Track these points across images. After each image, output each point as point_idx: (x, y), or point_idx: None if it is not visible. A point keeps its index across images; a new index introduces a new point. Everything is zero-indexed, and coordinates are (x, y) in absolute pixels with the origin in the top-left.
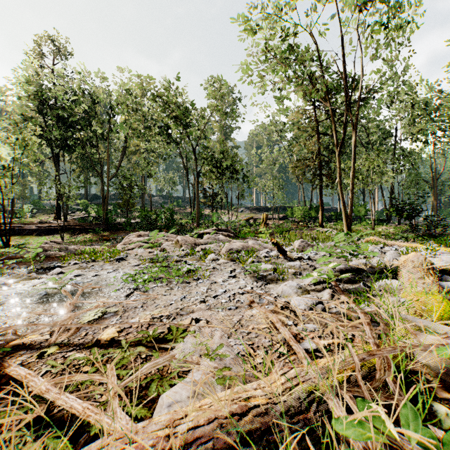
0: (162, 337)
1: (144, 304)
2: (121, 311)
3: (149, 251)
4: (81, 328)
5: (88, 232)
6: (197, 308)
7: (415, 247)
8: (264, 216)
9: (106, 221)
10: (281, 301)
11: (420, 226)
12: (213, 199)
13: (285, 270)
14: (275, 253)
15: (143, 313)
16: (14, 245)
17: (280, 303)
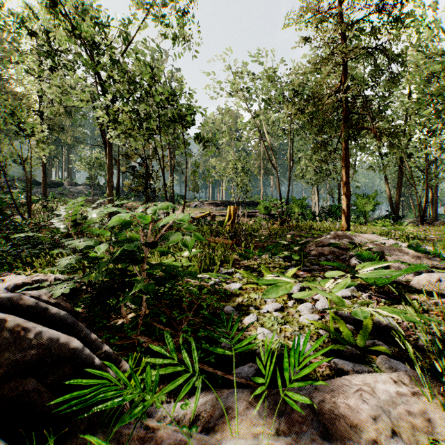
0: None
1: None
2: None
3: None
4: None
5: None
6: None
7: None
8: (232, 210)
9: None
10: None
11: None
12: (146, 182)
13: None
14: None
15: None
16: None
17: None
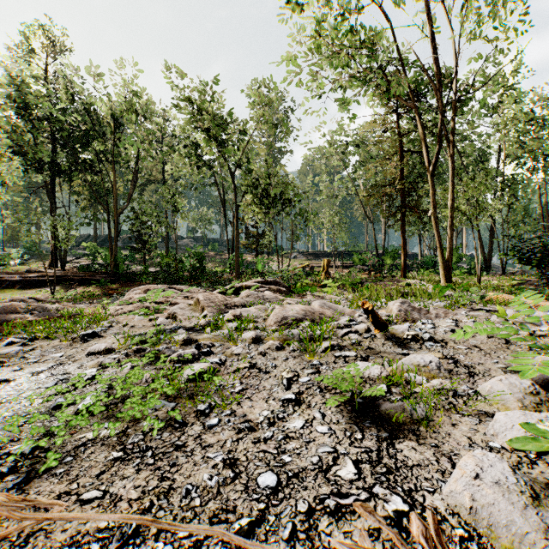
0: None
1: None
2: None
3: (149, 318)
4: None
5: (90, 284)
6: None
7: None
8: (325, 263)
9: (115, 269)
10: None
11: None
12: (257, 241)
13: (429, 391)
14: (365, 326)
15: None
16: None
17: None
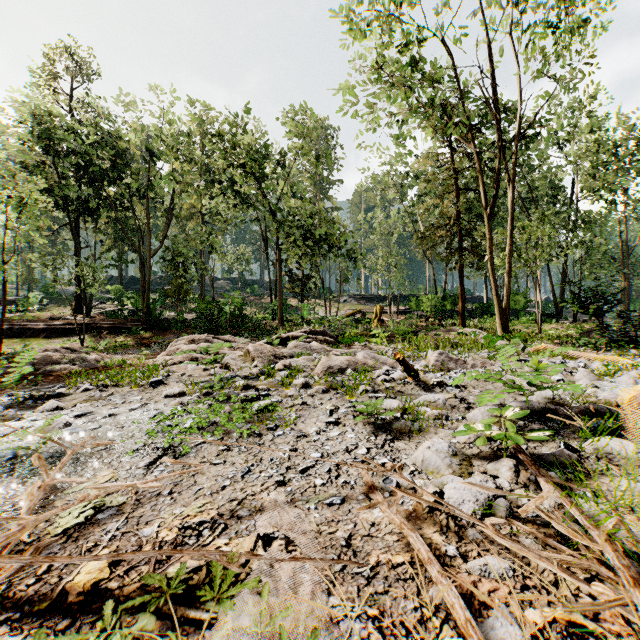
0: (194, 585)
1: (176, 485)
2: (130, 505)
3: (203, 368)
4: (45, 550)
5: (120, 333)
6: (269, 500)
7: (612, 361)
8: (378, 309)
9: (147, 316)
10: (427, 492)
11: (614, 326)
12: (303, 284)
13: (424, 413)
14: (401, 374)
15: (170, 510)
16: (9, 353)
17: (428, 501)
